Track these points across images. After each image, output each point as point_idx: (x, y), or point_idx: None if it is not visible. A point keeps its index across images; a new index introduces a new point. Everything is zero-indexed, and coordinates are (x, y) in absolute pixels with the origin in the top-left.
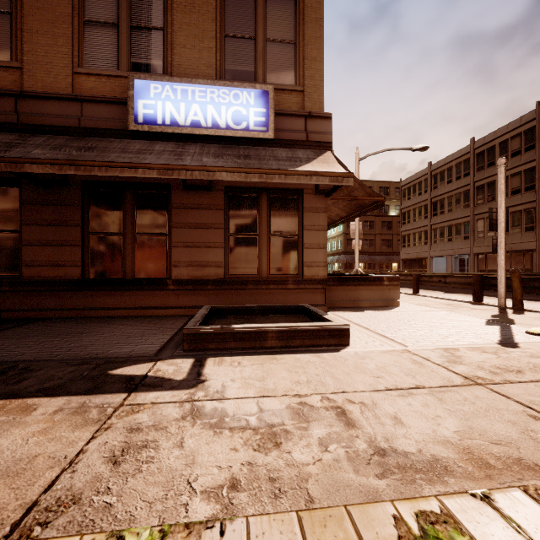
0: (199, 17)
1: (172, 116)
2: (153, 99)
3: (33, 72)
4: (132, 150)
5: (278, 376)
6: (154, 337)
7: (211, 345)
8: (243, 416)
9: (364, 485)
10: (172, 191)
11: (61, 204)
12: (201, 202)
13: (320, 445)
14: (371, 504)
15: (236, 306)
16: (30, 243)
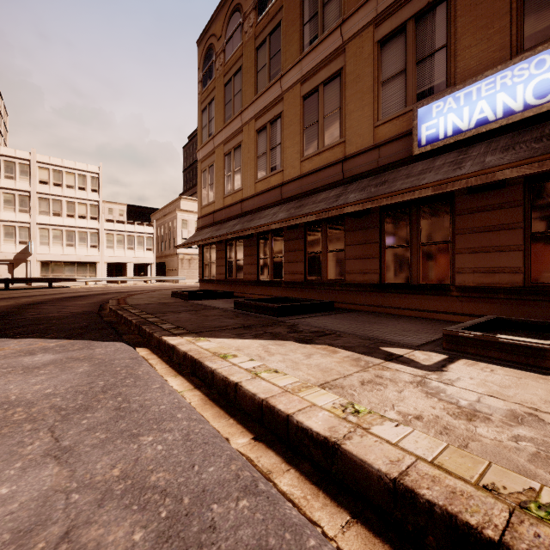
0: (487, 3)
1: (454, 125)
2: (435, 118)
3: (351, 140)
4: (414, 173)
5: (529, 391)
6: (425, 334)
7: (470, 349)
8: (457, 398)
9: (525, 467)
10: (455, 199)
11: (366, 228)
12: (489, 203)
13: (512, 437)
14: (517, 474)
15: (533, 320)
16: (349, 258)
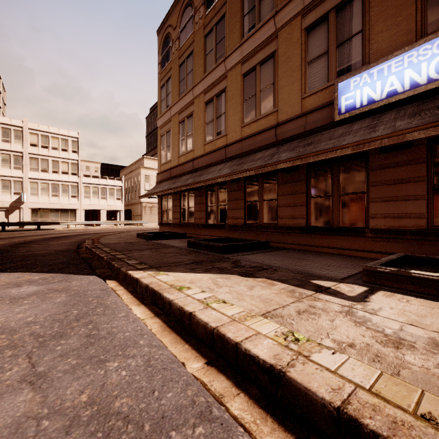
0: None
1: (368, 96)
2: (353, 91)
3: (282, 109)
4: (335, 136)
5: None
6: (346, 269)
7: (387, 282)
8: (382, 326)
9: None
10: (369, 157)
11: (295, 181)
12: (398, 161)
13: (438, 364)
14: None
15: (436, 257)
16: (281, 205)
